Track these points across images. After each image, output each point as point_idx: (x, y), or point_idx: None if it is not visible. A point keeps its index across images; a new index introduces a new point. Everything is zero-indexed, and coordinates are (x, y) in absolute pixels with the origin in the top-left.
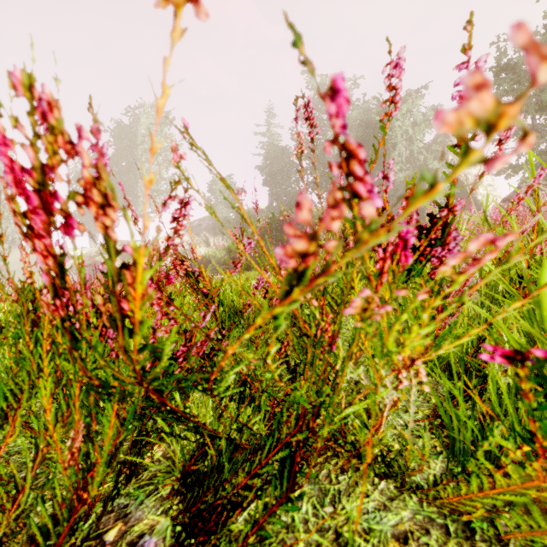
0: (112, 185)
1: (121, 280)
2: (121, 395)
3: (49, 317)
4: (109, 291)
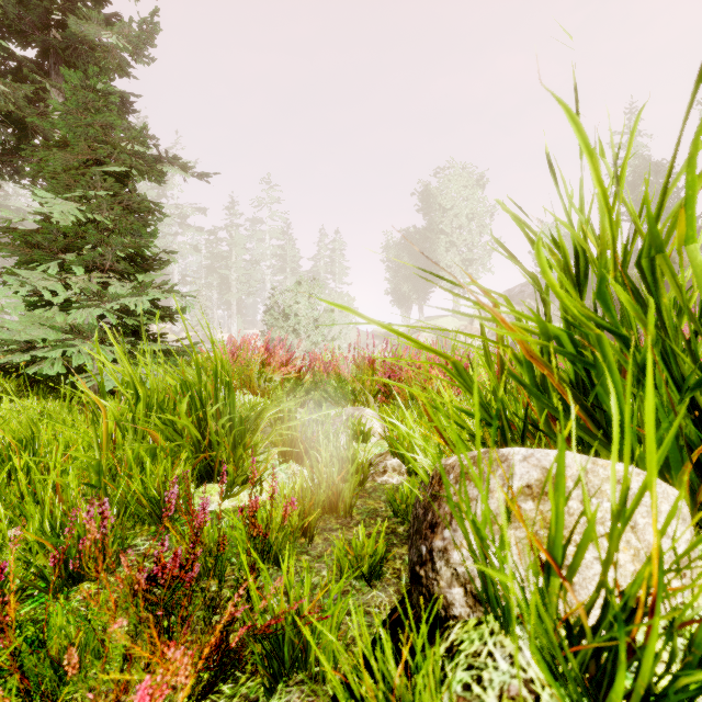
0: None
1: None
2: None
3: None
4: None
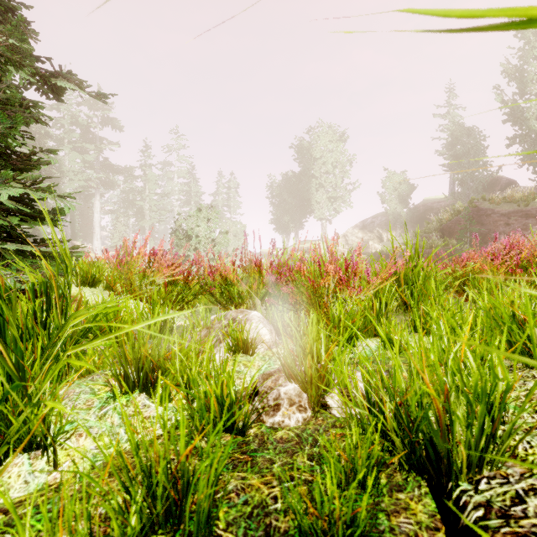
0: (524, 244)
1: (521, 253)
2: (507, 271)
3: (488, 261)
4: (518, 254)
